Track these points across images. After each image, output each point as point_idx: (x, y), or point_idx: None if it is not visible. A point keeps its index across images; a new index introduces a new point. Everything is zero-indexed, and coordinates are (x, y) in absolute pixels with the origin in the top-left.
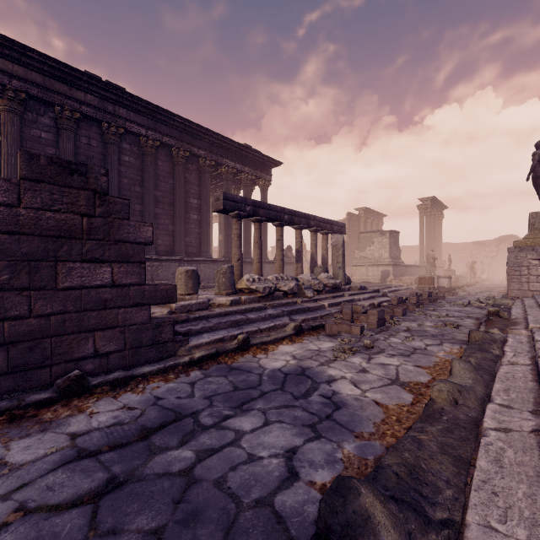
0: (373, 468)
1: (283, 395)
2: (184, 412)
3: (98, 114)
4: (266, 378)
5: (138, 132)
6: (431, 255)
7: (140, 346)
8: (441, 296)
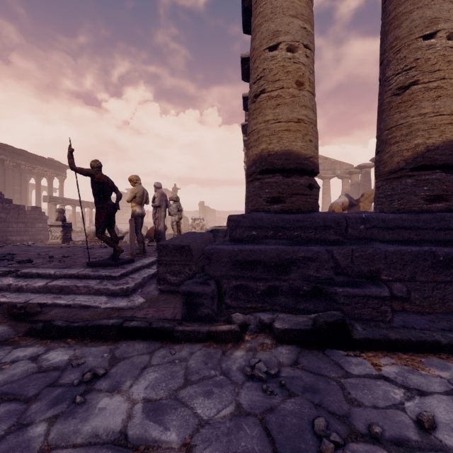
0: None
1: None
2: None
3: None
4: None
5: None
6: None
7: (47, 238)
8: None
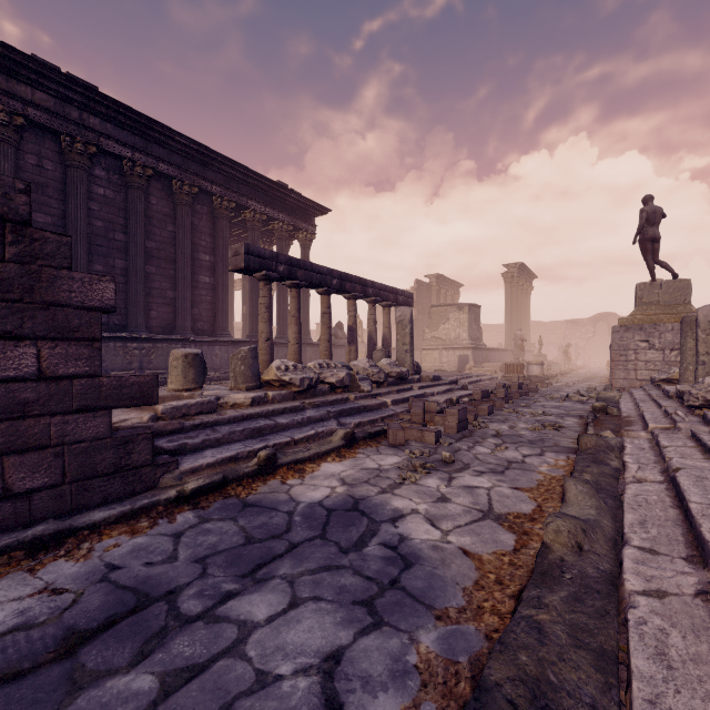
0: (468, 681)
1: (324, 547)
2: (154, 591)
3: (54, 121)
4: (298, 519)
5: (120, 154)
6: (519, 335)
7: (92, 476)
8: (534, 388)
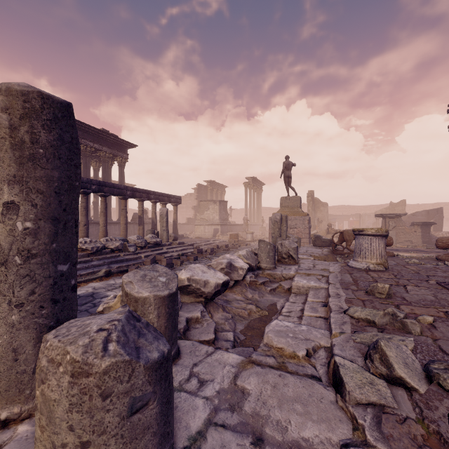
0: None
1: None
2: None
3: None
4: None
5: None
6: (245, 218)
7: None
8: (235, 246)
